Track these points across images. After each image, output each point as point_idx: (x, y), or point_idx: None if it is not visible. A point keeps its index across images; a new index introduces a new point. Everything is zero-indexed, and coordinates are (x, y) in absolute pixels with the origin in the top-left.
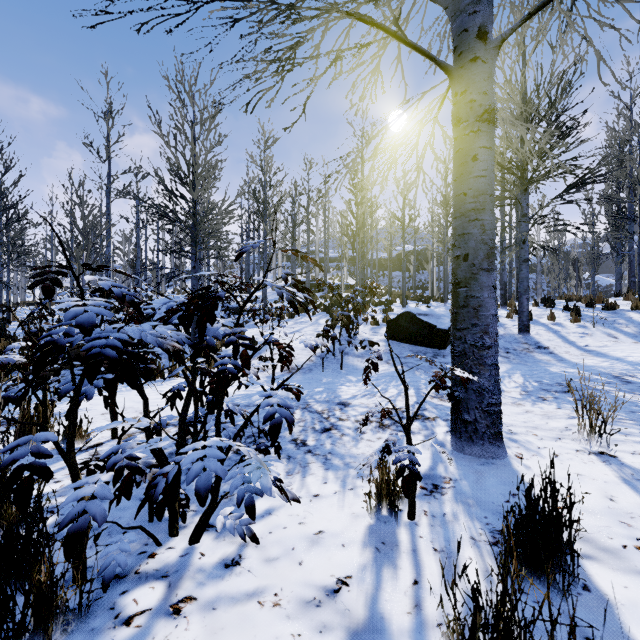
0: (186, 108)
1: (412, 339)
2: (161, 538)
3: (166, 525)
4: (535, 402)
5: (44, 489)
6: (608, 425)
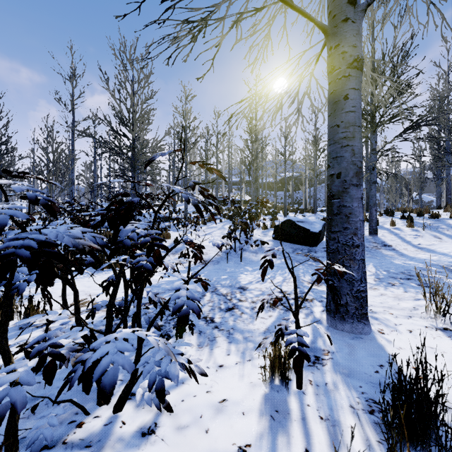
0: (127, 71)
1: (292, 239)
2: (90, 407)
3: (96, 394)
4: (386, 287)
5: (0, 361)
6: (446, 306)
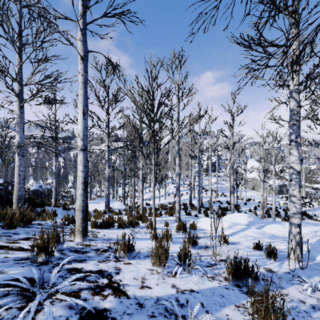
0: None
1: None
2: None
3: None
4: None
5: None
6: None
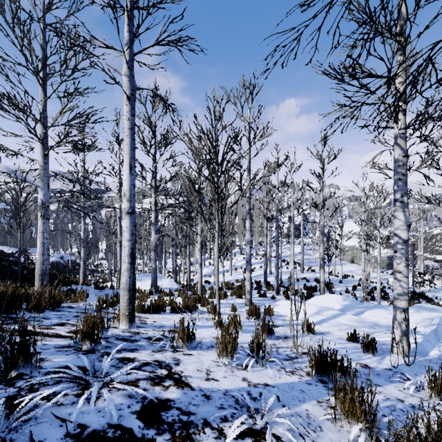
0: None
1: None
2: None
3: None
4: None
5: None
6: None
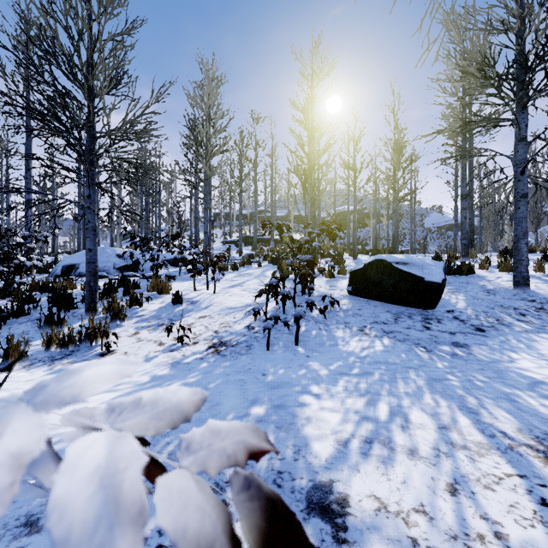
0: None
1: (386, 295)
2: None
3: None
4: None
5: None
6: None
